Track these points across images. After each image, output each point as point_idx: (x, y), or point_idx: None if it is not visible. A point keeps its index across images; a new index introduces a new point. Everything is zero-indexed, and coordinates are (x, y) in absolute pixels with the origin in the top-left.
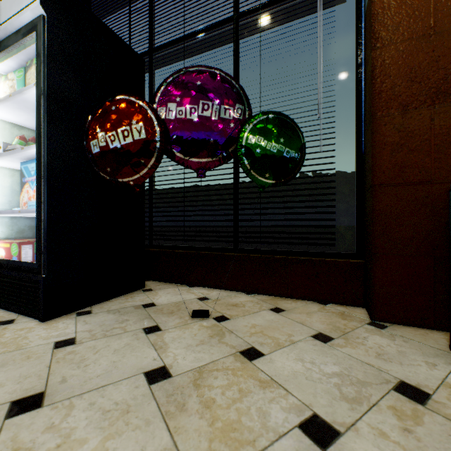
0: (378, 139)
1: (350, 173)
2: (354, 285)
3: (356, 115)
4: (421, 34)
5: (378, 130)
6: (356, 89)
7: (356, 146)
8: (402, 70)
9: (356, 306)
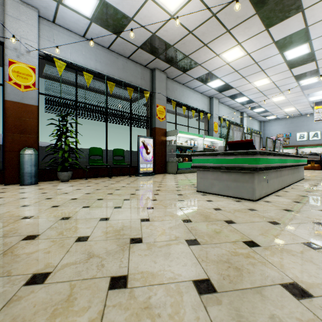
0: (7, 139)
1: (2, 145)
2: (1, 178)
3: (3, 129)
4: (18, 118)
5: (7, 137)
6: (3, 121)
7: (3, 137)
8: (13, 124)
9: (2, 184)
